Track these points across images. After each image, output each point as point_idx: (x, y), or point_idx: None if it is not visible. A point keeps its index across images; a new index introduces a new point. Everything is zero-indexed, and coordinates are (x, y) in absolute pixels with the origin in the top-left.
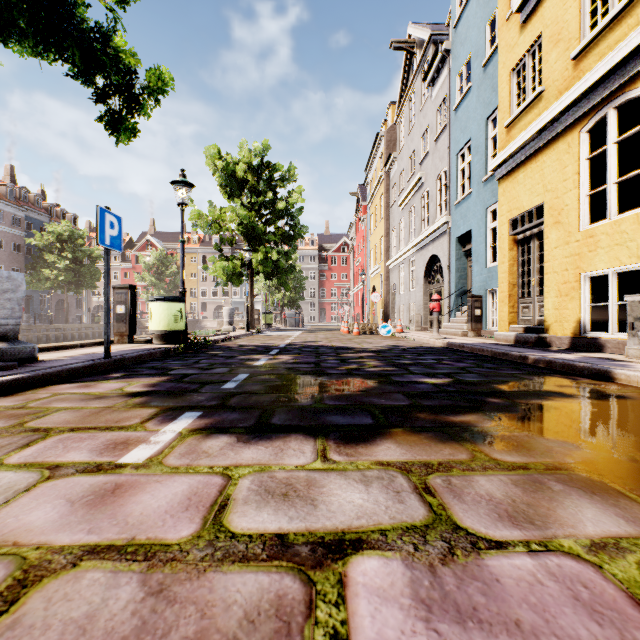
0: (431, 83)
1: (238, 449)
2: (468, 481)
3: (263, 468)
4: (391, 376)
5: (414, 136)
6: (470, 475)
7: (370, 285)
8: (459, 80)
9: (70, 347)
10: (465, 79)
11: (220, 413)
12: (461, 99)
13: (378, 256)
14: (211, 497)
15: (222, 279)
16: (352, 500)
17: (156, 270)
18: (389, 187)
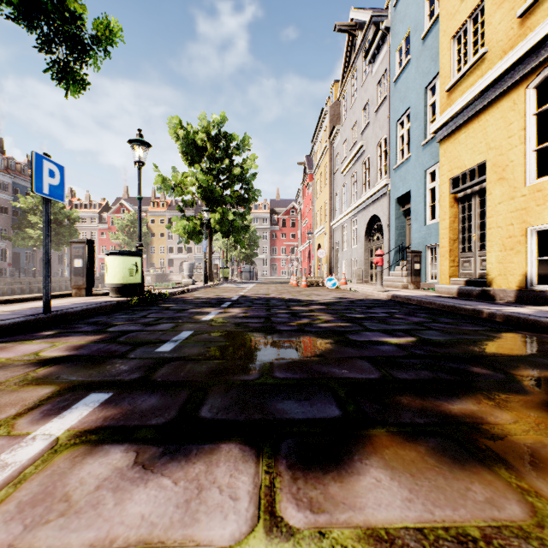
0: (372, 60)
1: (126, 488)
2: None
3: None
4: (347, 334)
5: (356, 109)
6: None
7: (316, 243)
8: (398, 54)
9: (23, 300)
10: (404, 53)
11: (135, 395)
12: (400, 71)
13: (323, 217)
14: None
15: (184, 237)
16: None
17: (128, 230)
18: (333, 156)
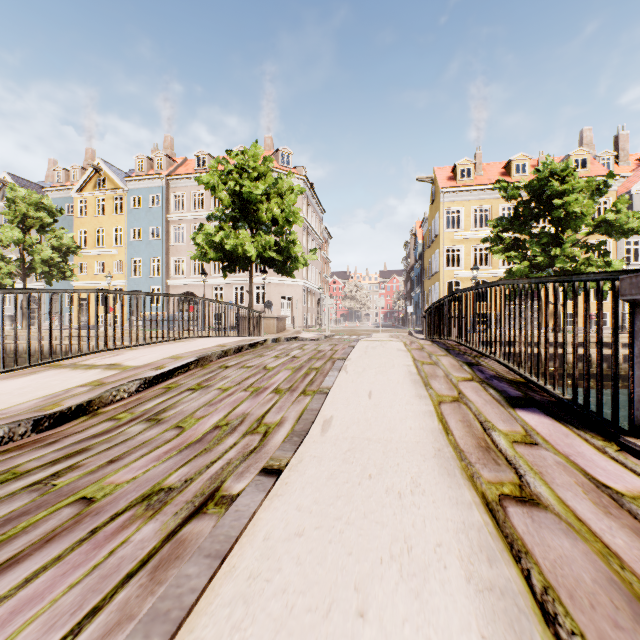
0: None
1: None
2: None
3: None
4: None
5: None
6: None
7: None
8: None
9: None
10: None
11: None
12: None
13: None
14: None
15: None
16: None
17: None
18: None
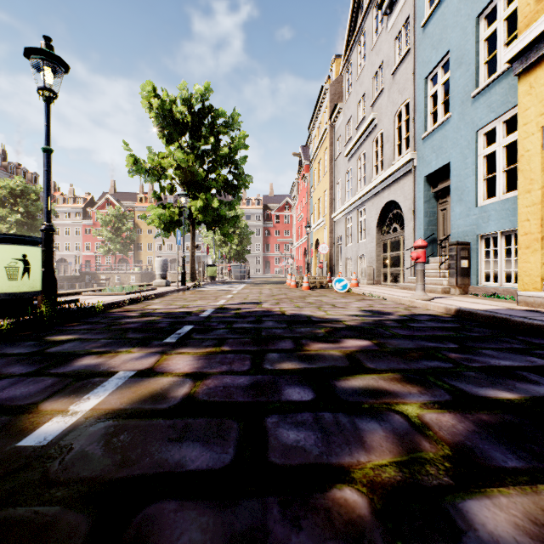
0: (388, 10)
1: None
2: None
3: None
4: None
5: (364, 79)
6: None
7: (313, 239)
8: None
9: None
10: None
11: None
12: (434, 8)
13: (322, 210)
14: None
15: (162, 230)
16: None
17: (113, 226)
18: (334, 140)
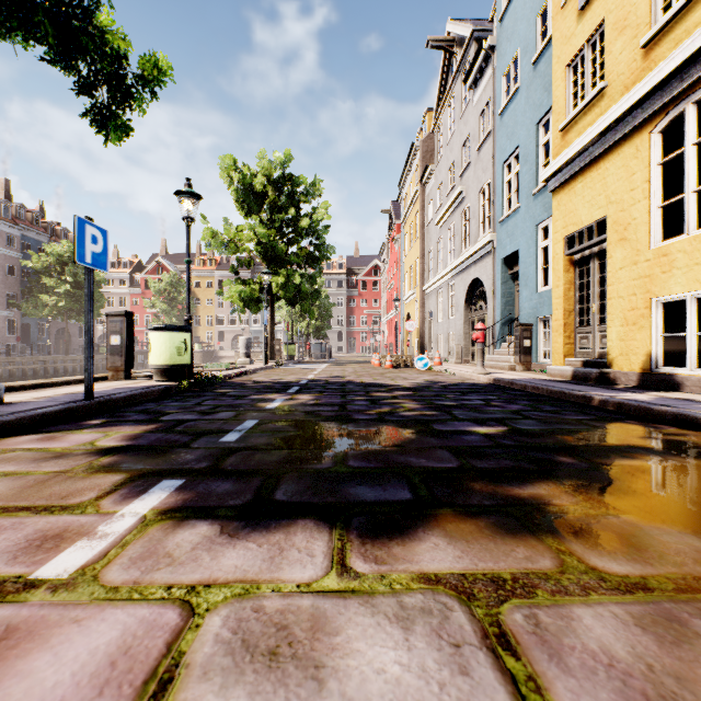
0: (473, 85)
1: (218, 549)
2: (565, 618)
3: (248, 589)
4: (432, 423)
5: (454, 145)
6: (565, 604)
7: (404, 312)
8: (505, 80)
9: (53, 385)
10: (512, 79)
11: (208, 482)
12: (507, 102)
13: (413, 280)
14: (150, 660)
15: (239, 305)
16: (383, 667)
17: (167, 296)
18: (425, 203)
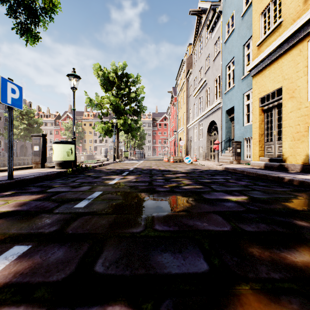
0: (211, 30)
1: None
2: None
3: None
4: (202, 193)
5: (201, 59)
6: None
7: (178, 137)
8: (227, 26)
9: (0, 171)
10: (230, 25)
11: (47, 248)
12: (228, 36)
13: (182, 122)
14: None
15: (102, 133)
16: None
17: (71, 130)
18: (188, 87)
